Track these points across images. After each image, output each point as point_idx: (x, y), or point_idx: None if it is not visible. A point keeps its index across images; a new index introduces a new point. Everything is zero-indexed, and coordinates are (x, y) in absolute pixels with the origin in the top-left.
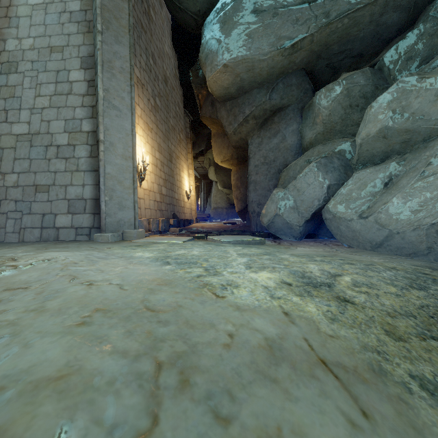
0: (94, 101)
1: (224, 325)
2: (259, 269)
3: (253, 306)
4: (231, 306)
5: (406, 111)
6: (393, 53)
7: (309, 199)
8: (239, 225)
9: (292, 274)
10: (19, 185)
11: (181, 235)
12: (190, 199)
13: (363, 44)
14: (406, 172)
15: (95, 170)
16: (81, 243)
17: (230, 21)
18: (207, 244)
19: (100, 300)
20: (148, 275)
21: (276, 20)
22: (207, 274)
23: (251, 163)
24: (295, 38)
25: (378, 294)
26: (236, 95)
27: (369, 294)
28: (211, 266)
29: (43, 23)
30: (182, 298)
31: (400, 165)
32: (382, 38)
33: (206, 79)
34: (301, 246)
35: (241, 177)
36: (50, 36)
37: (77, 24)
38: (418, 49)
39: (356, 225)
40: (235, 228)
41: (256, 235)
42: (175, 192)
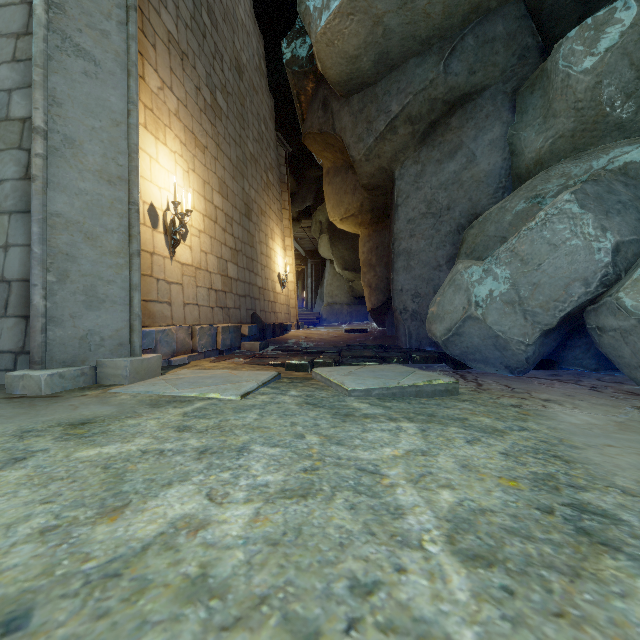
0: None
1: None
2: None
3: None
4: None
5: None
6: None
7: (556, 281)
8: (374, 334)
9: None
10: None
11: (261, 358)
12: (287, 288)
13: None
14: None
15: None
16: None
17: None
18: (306, 409)
19: None
20: None
21: None
22: None
23: (400, 216)
24: None
25: None
26: (372, 77)
27: None
28: None
29: None
30: None
31: None
32: None
33: (311, 39)
34: (543, 395)
35: (377, 247)
36: None
37: None
38: None
39: None
40: (366, 340)
41: (413, 359)
42: (257, 275)
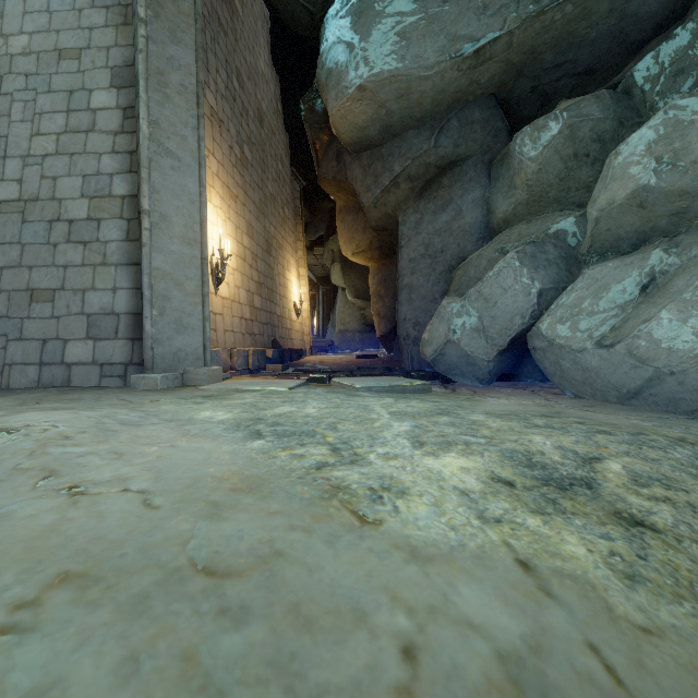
0: (133, 143)
1: (390, 613)
2: (440, 449)
3: (447, 545)
4: (398, 547)
5: (681, 158)
6: (651, 63)
7: (506, 315)
8: (383, 359)
9: (508, 458)
10: (2, 289)
11: (286, 375)
12: (301, 316)
13: (595, 51)
14: (681, 266)
15: (135, 264)
16: (107, 392)
17: (370, 11)
18: (331, 393)
19: (84, 543)
20: (214, 464)
21: (449, 8)
22: (336, 462)
23: (403, 256)
24: (482, 39)
25: (693, 503)
26: (378, 140)
27: (675, 504)
28: (344, 441)
29: (46, 9)
30: (284, 530)
31: (669, 254)
32: (628, 41)
33: (328, 112)
34: (492, 395)
35: (385, 280)
36: (58, 31)
37: (105, 11)
38: (695, 56)
39: (592, 359)
40: (375, 364)
41: (412, 376)
42: (276, 304)
